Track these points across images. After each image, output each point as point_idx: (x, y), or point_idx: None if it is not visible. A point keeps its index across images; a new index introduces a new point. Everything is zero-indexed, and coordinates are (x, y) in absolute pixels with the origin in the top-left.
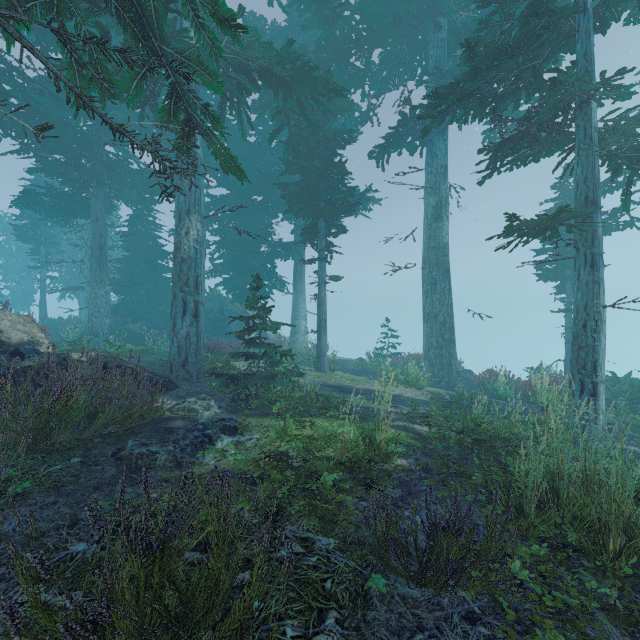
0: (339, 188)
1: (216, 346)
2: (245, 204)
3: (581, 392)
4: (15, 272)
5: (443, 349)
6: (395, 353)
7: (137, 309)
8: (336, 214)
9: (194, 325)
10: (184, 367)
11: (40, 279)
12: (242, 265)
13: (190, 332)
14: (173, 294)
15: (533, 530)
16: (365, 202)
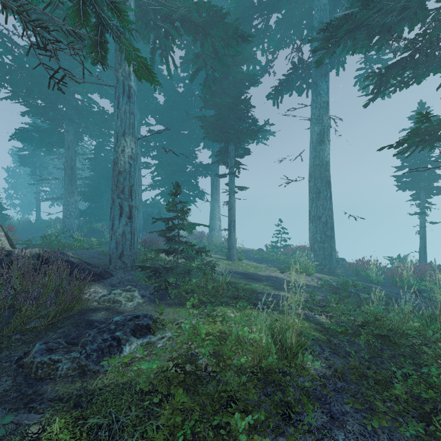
0: (245, 119)
1: (152, 240)
2: (176, 137)
3: None
4: (23, 188)
5: (325, 243)
6: (286, 245)
7: (99, 213)
8: (243, 139)
9: (128, 225)
10: (120, 259)
11: (36, 192)
12: (174, 181)
13: (125, 231)
14: (112, 200)
15: None
16: (264, 133)
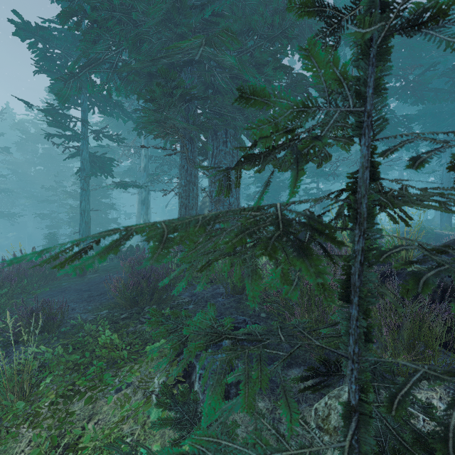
0: None
1: None
2: None
3: None
4: None
5: None
6: None
7: None
8: None
9: None
10: None
11: None
12: None
13: None
14: None
15: None
16: None
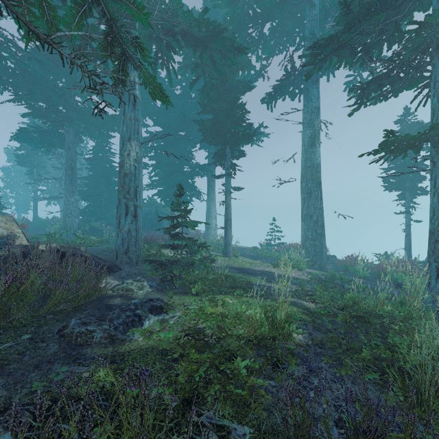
0: (240, 123)
1: (152, 238)
2: (173, 138)
3: (437, 277)
4: (18, 187)
5: (316, 240)
6: (280, 243)
7: (98, 212)
8: (238, 142)
9: (134, 223)
10: (126, 254)
11: (33, 191)
12: (171, 181)
13: (131, 228)
14: (118, 200)
15: (437, 419)
16: (258, 135)
